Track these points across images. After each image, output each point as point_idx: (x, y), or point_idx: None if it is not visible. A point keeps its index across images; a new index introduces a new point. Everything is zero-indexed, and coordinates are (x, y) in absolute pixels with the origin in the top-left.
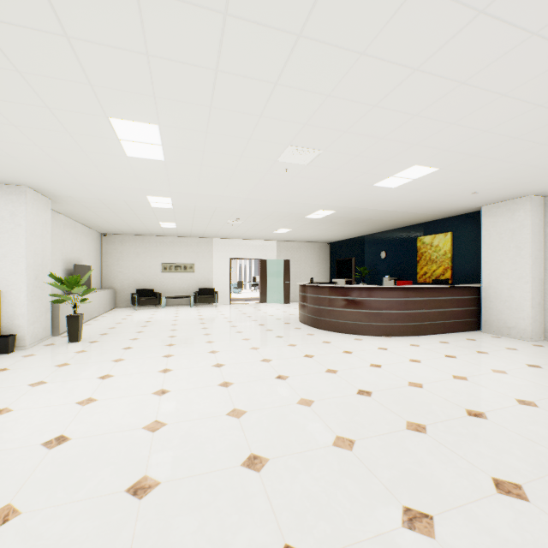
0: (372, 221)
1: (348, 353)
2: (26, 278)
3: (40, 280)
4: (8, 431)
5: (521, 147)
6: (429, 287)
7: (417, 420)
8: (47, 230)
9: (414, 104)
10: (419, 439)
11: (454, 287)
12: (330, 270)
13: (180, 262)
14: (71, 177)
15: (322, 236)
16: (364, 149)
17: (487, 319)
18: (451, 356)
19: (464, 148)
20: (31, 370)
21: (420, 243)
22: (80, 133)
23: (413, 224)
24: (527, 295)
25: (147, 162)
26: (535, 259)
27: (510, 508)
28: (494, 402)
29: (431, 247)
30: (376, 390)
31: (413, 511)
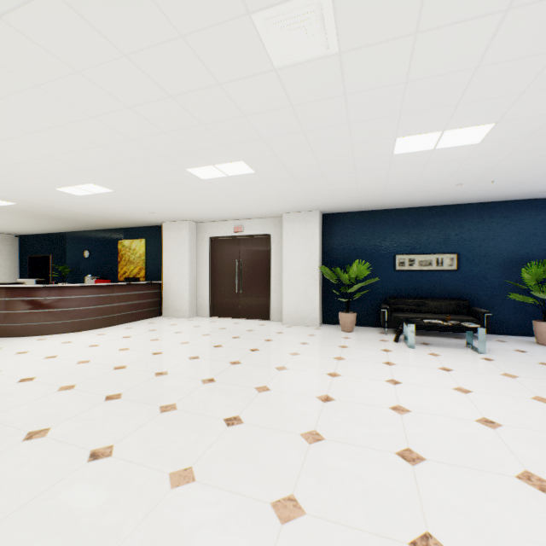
0: (69, 219)
1: (22, 353)
2: None
3: None
4: None
5: (164, 192)
6: (120, 284)
7: (71, 383)
8: None
9: (69, 145)
10: (65, 394)
11: (142, 283)
12: (21, 268)
13: None
14: None
15: (5, 227)
16: (32, 159)
17: (166, 307)
18: (128, 337)
19: (126, 182)
20: None
21: (122, 246)
22: None
23: (115, 228)
24: (187, 288)
25: None
26: (192, 263)
27: (108, 405)
28: (138, 357)
29: (131, 250)
30: (42, 375)
31: (36, 431)
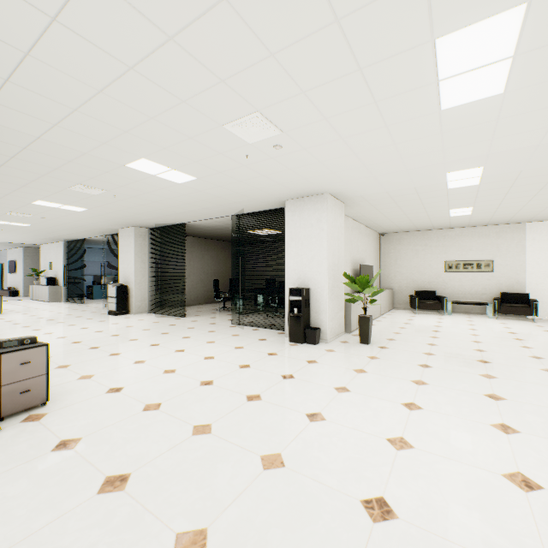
0: None
1: None
2: (326, 278)
3: (336, 279)
4: (324, 451)
5: None
6: None
7: None
8: (341, 233)
9: None
10: None
11: None
12: None
13: (469, 259)
14: (365, 171)
15: None
16: None
17: None
18: None
19: None
20: (333, 368)
21: None
22: (388, 95)
23: None
24: None
25: (469, 109)
26: None
27: None
28: None
29: None
30: None
31: None
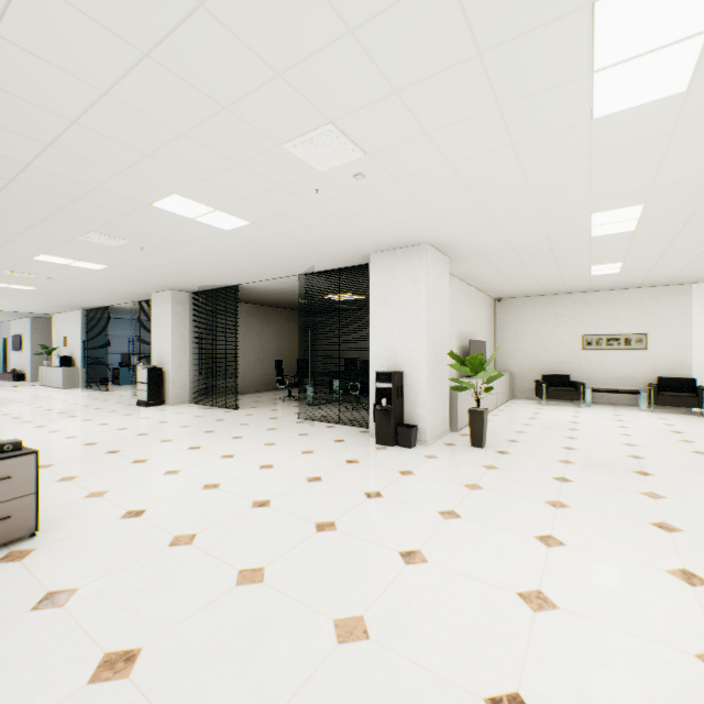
0: None
1: None
2: (426, 358)
3: (438, 360)
4: (427, 613)
5: None
6: None
7: None
8: (445, 297)
9: None
10: None
11: None
12: None
13: (615, 332)
14: (479, 211)
15: None
16: None
17: None
18: None
19: None
20: (436, 483)
21: None
22: (518, 96)
23: None
24: None
25: (632, 117)
26: None
27: None
28: None
29: None
30: None
31: None
